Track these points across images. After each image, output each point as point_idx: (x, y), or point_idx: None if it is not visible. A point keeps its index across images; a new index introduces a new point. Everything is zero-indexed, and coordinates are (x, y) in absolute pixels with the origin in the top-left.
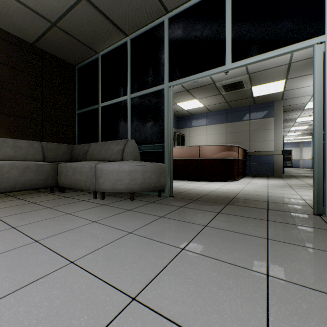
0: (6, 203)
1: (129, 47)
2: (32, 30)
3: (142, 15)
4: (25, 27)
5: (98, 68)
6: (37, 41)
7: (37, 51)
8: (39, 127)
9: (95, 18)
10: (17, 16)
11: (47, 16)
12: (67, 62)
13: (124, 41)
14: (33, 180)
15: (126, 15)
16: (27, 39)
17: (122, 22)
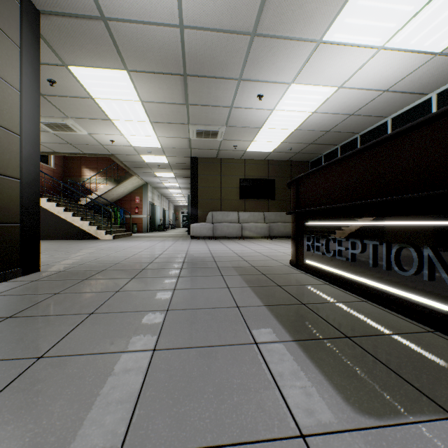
0: (280, 240)
1: (339, 152)
2: (287, 157)
3: (343, 138)
4: (284, 157)
5: (321, 163)
6: (289, 159)
7: (288, 163)
8: (289, 204)
9: (317, 146)
10: (282, 155)
11: (294, 152)
12: (304, 161)
13: (336, 147)
14: (289, 232)
15: (333, 141)
16: (284, 160)
17: (332, 143)
